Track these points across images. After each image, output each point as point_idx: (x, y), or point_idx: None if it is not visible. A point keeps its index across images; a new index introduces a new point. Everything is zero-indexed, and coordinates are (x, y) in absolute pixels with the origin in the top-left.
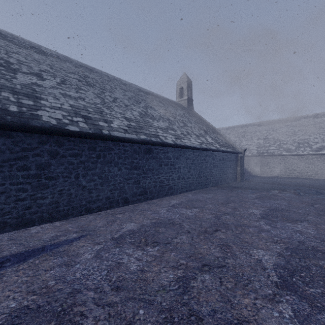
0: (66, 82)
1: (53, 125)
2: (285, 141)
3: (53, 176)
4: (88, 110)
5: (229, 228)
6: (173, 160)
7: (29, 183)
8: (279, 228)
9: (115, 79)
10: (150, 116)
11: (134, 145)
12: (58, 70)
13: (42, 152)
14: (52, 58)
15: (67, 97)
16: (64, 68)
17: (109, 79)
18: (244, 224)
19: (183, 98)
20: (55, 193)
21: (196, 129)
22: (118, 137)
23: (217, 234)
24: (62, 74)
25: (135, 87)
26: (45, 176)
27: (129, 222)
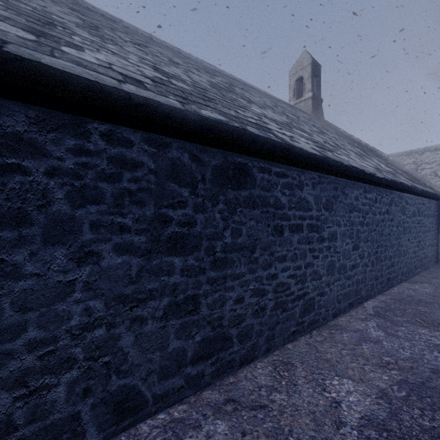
0: None
1: None
2: None
3: None
4: None
5: None
6: (316, 213)
7: None
8: None
9: (166, 46)
10: (241, 95)
11: (170, 146)
12: None
13: None
14: None
15: None
16: None
17: (152, 41)
18: None
19: (303, 97)
20: None
21: (345, 143)
22: (58, 76)
23: None
24: None
25: (210, 67)
26: None
27: None
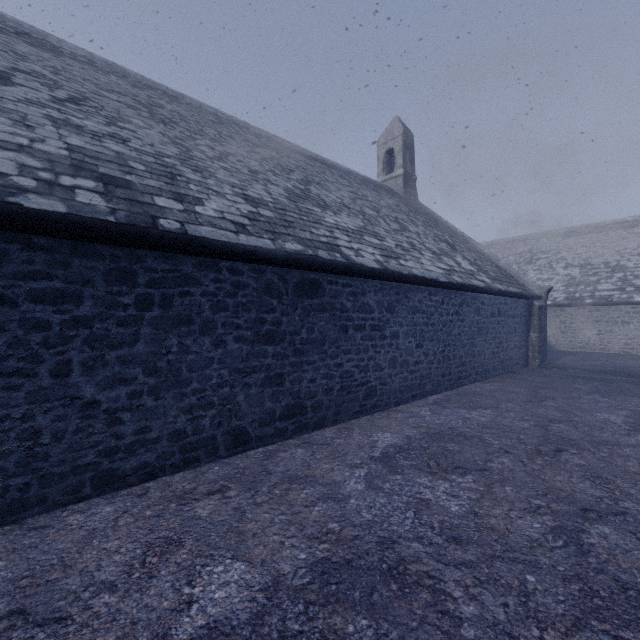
0: (85, 102)
1: None
2: (638, 270)
3: None
4: (127, 165)
5: None
6: (378, 315)
7: None
8: None
9: (233, 123)
10: (316, 200)
11: (265, 271)
12: (76, 80)
13: None
14: (73, 61)
15: (67, 129)
16: (99, 81)
17: (219, 121)
18: None
19: (394, 173)
20: None
21: (429, 238)
22: (212, 243)
23: None
24: (82, 88)
25: (283, 144)
26: None
27: (227, 556)
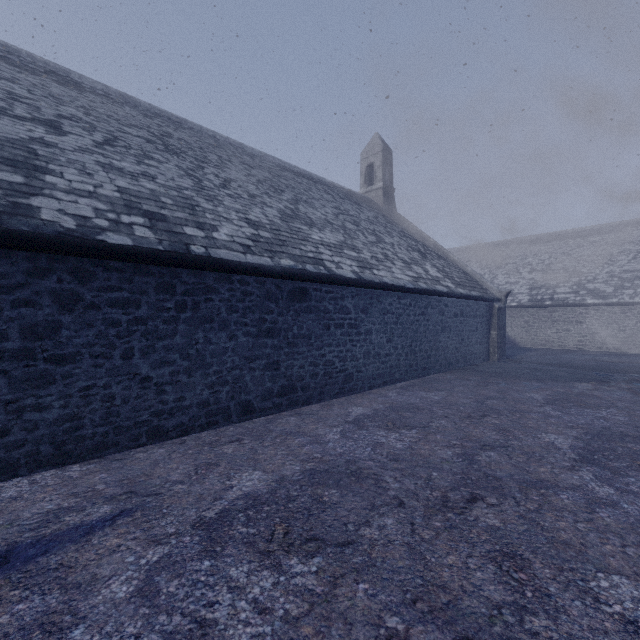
0: (116, 142)
1: (66, 230)
2: (591, 275)
3: (67, 355)
4: (160, 201)
5: (505, 491)
6: (355, 316)
7: (2, 372)
8: (639, 495)
9: (230, 144)
10: (304, 218)
11: (266, 282)
12: (103, 118)
13: (37, 295)
14: (94, 95)
15: (113, 172)
16: (118, 116)
17: (218, 144)
18: (540, 478)
19: (374, 185)
20: (72, 396)
21: (403, 248)
22: (228, 263)
23: (478, 512)
24: (110, 127)
25: (274, 162)
26: (47, 356)
27: (250, 469)
